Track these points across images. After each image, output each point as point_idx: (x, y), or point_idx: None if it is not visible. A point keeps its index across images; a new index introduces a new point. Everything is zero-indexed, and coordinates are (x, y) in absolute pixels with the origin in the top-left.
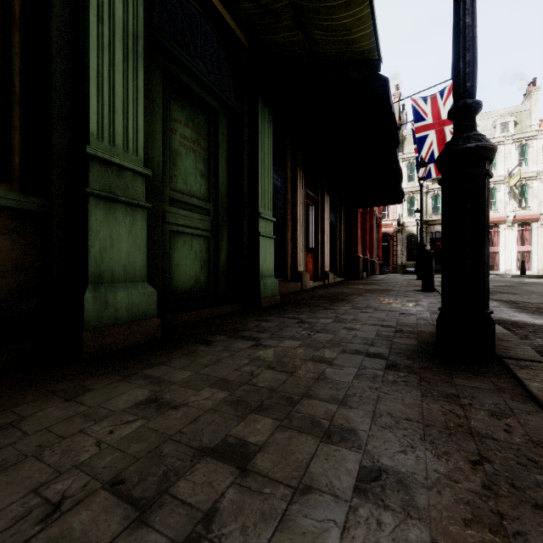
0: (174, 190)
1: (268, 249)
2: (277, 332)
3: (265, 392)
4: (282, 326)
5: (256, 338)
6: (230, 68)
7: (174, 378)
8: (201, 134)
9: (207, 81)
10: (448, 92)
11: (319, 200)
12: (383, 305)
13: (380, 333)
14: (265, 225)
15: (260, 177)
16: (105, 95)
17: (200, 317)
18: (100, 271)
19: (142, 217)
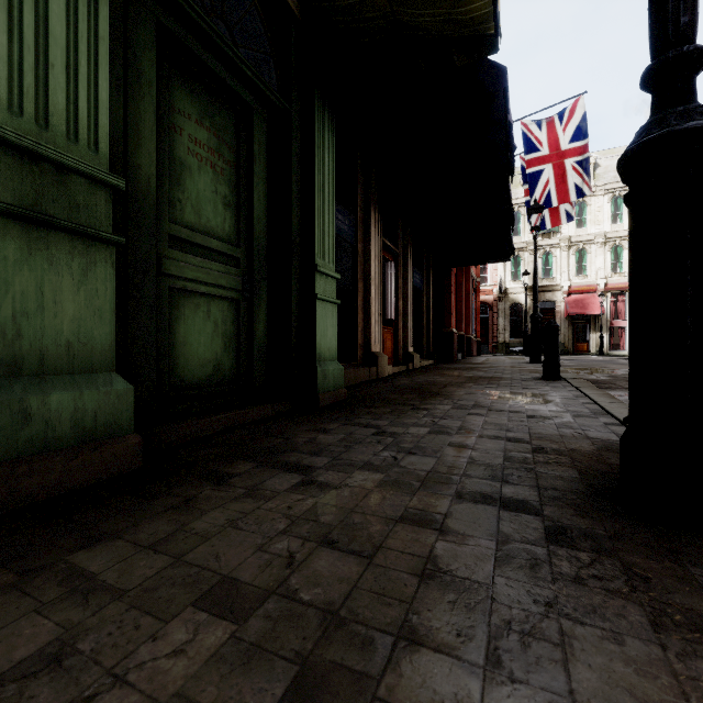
0: (178, 223)
1: (329, 320)
2: (341, 453)
3: (315, 622)
4: (349, 441)
5: (306, 466)
6: (271, 43)
7: (125, 579)
8: (225, 140)
9: (233, 55)
10: (569, 115)
11: (400, 254)
12: (497, 401)
13: (510, 455)
14: (324, 283)
15: (318, 212)
16: (27, 32)
17: (220, 426)
18: (14, 353)
19: (106, 259)
